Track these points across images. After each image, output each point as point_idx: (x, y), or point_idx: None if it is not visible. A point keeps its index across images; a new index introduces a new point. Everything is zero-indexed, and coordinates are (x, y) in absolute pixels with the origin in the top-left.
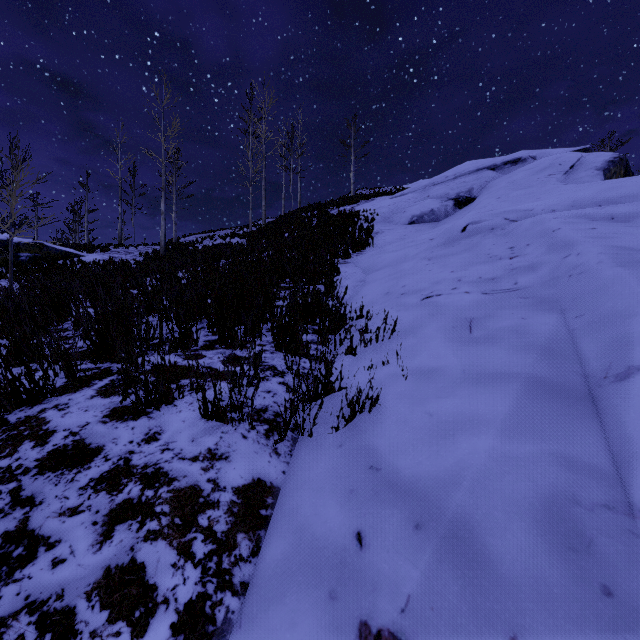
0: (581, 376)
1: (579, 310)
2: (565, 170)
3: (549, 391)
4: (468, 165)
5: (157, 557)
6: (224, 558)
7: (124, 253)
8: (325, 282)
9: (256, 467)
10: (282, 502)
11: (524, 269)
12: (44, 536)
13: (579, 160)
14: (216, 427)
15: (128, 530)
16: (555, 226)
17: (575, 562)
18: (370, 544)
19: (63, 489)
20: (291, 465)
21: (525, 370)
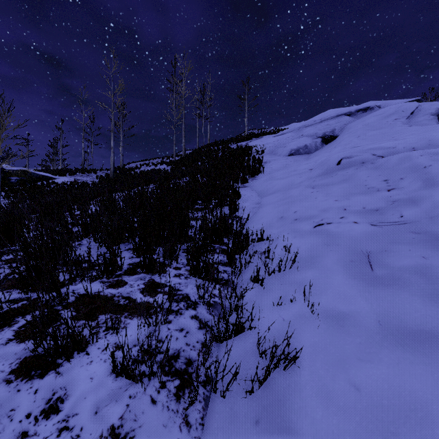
0: None
1: None
2: (407, 115)
3: None
4: (330, 112)
5: None
6: None
7: (85, 176)
8: (229, 204)
9: None
10: None
11: (405, 202)
12: None
13: (417, 108)
14: (124, 388)
15: None
16: (425, 163)
17: None
18: None
19: None
20: None
21: None
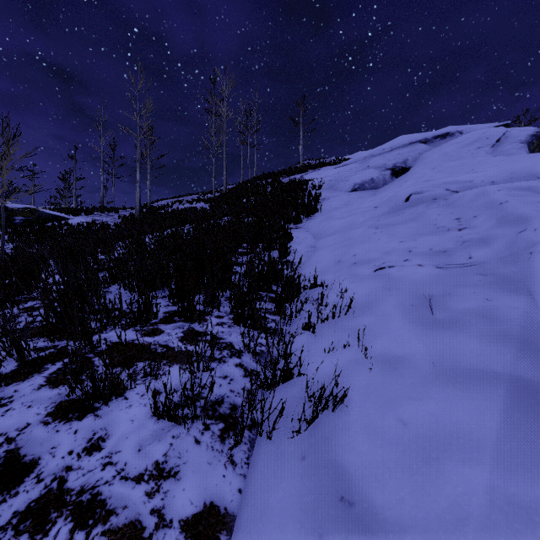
0: None
1: None
2: (492, 143)
3: None
4: (402, 139)
5: None
6: None
7: (105, 216)
8: (279, 248)
9: (209, 485)
10: None
11: (476, 242)
12: None
13: (504, 134)
14: (167, 429)
15: None
16: (501, 198)
17: None
18: None
19: None
20: (248, 480)
21: (507, 369)
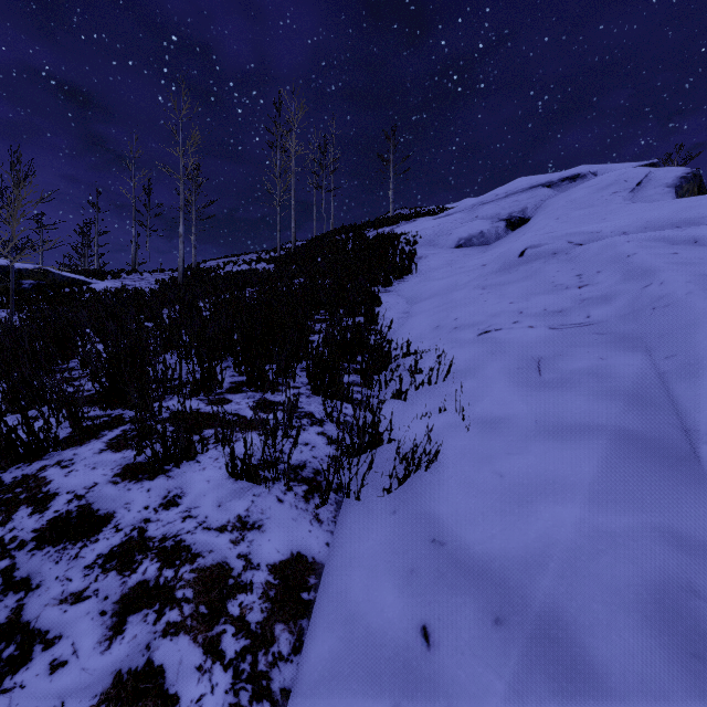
0: (680, 430)
1: (669, 349)
2: (631, 187)
3: (643, 448)
4: (521, 182)
5: (179, 658)
6: (260, 657)
7: (138, 280)
8: (365, 314)
9: (295, 538)
10: (327, 583)
11: (597, 300)
12: (41, 630)
13: (647, 176)
14: (246, 488)
15: (143, 622)
16: (630, 251)
17: (702, 674)
18: (439, 643)
19: (65, 568)
20: (336, 535)
21: (611, 422)
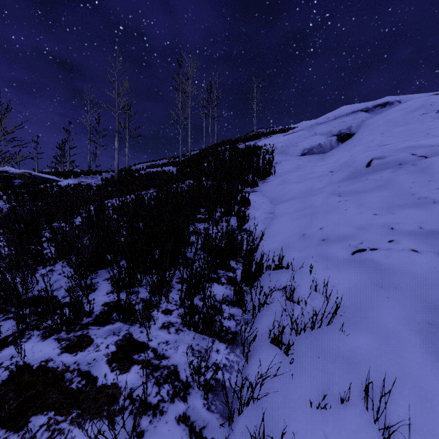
0: None
1: None
2: (437, 109)
3: None
4: (344, 109)
5: None
6: None
7: (90, 178)
8: (237, 214)
9: None
10: None
11: None
12: None
13: None
14: None
15: None
16: None
17: None
18: None
19: None
20: None
21: None
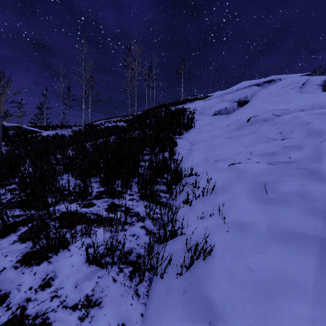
0: None
1: None
2: (300, 86)
3: None
4: (244, 83)
5: None
6: None
7: (64, 130)
8: (169, 150)
9: (121, 311)
10: None
11: (293, 148)
12: None
13: (307, 80)
14: (94, 272)
15: None
16: (308, 120)
17: None
18: None
19: None
20: (147, 307)
21: (319, 233)
